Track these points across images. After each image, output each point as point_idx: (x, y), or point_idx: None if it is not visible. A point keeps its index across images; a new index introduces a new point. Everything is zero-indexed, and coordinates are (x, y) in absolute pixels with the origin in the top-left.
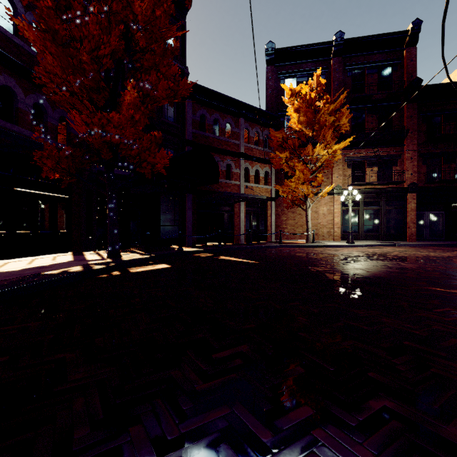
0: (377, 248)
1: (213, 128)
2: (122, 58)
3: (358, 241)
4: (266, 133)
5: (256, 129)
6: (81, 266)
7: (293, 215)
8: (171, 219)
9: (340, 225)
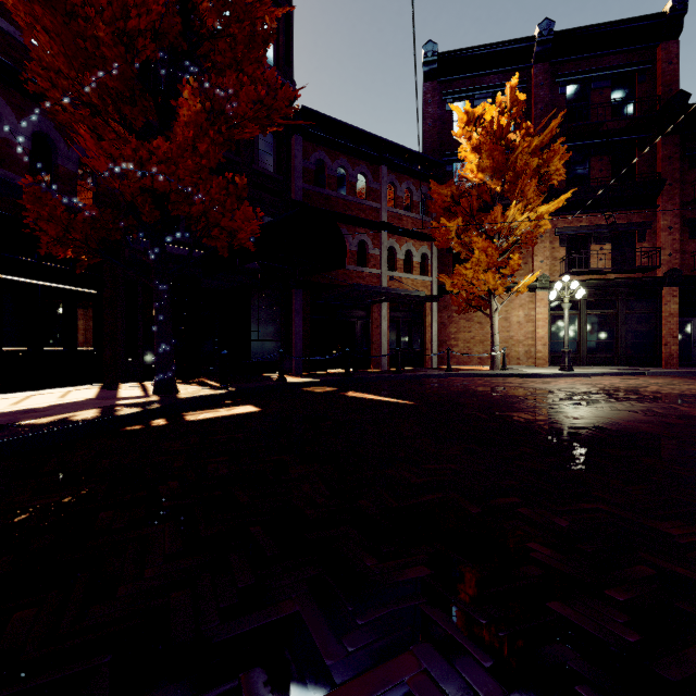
0: (615, 378)
1: (336, 183)
2: (175, 44)
3: (577, 367)
4: (424, 190)
5: (407, 184)
6: (99, 409)
7: (468, 324)
8: (267, 330)
9: (546, 340)
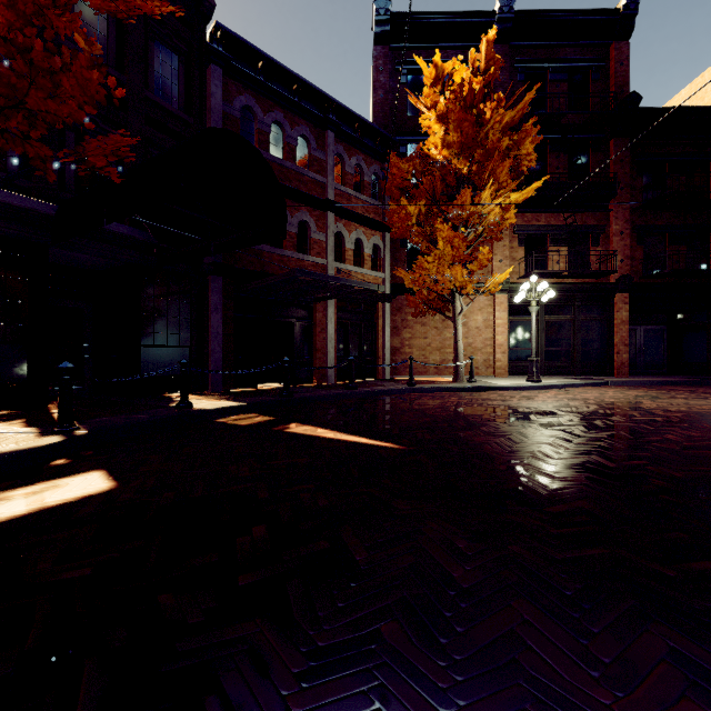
0: (588, 390)
1: (270, 142)
2: None
3: None
4: (376, 170)
5: (357, 160)
6: None
7: (424, 329)
8: (169, 332)
9: (506, 348)
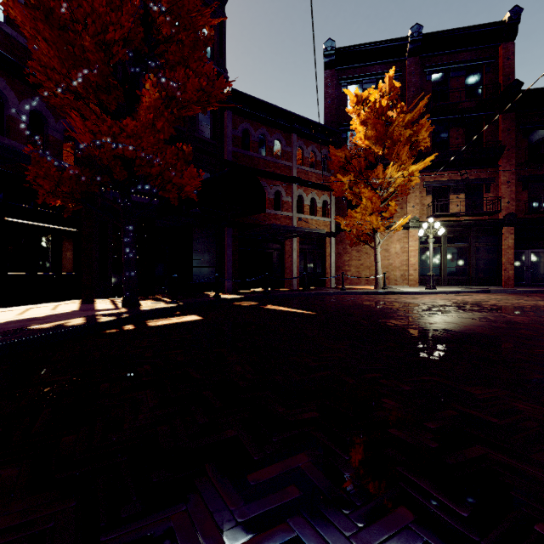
0: (466, 295)
1: (258, 147)
2: (139, 48)
3: (439, 287)
4: (325, 152)
5: (312, 148)
6: (84, 318)
7: (358, 254)
8: (206, 259)
9: (417, 266)
